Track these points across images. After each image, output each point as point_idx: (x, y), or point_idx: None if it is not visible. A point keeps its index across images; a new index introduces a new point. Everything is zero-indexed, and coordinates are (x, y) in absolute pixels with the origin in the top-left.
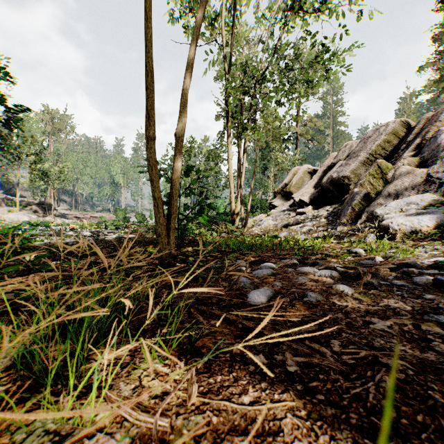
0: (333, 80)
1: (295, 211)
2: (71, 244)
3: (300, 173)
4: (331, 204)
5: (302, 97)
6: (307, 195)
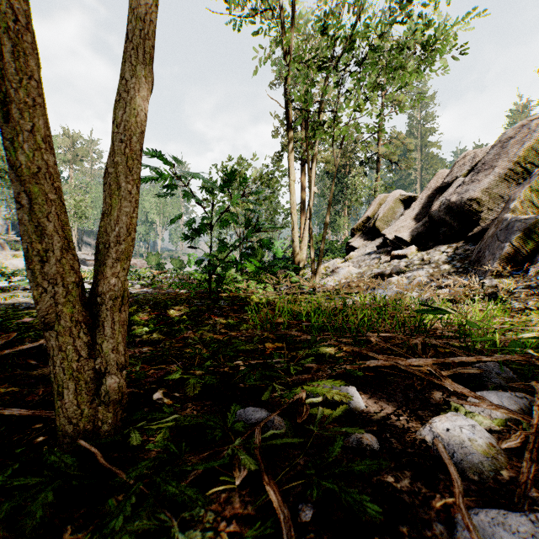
0: (439, 68)
1: (388, 253)
2: (23, 308)
3: (389, 201)
4: (447, 242)
5: (408, 73)
6: (405, 230)
